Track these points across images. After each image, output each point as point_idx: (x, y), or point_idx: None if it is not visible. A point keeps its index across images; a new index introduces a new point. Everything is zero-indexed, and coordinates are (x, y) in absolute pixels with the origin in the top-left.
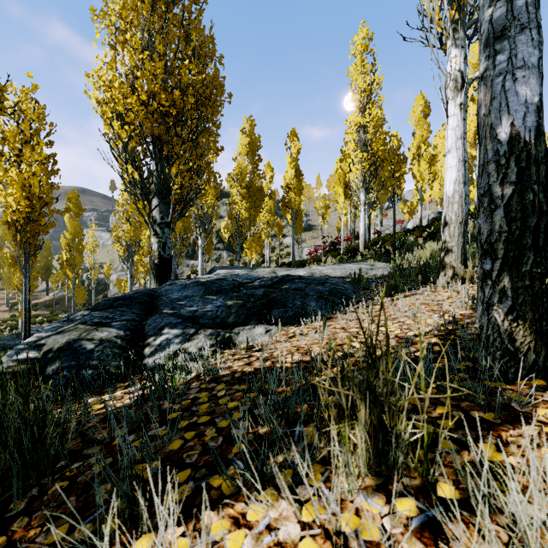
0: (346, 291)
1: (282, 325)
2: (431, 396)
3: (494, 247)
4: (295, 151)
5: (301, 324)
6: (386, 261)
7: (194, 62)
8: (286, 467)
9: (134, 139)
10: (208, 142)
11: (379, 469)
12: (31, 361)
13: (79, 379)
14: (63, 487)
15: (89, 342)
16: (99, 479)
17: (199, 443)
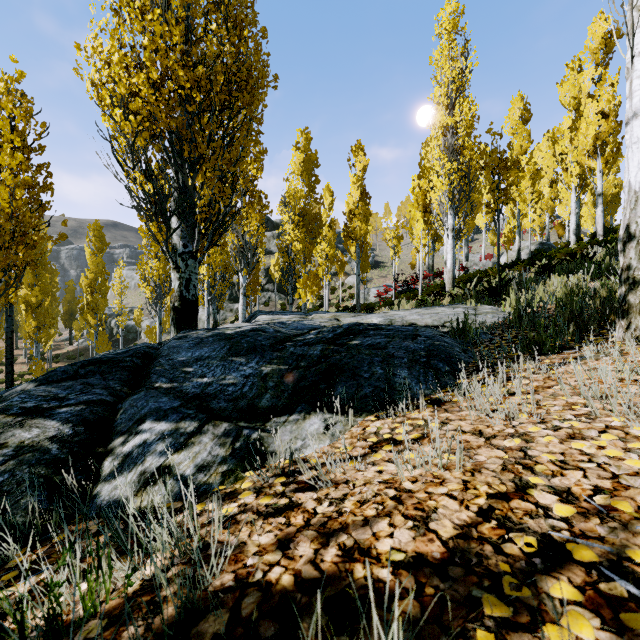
0: (452, 349)
1: (353, 413)
2: None
3: None
4: (361, 168)
5: (388, 413)
6: (491, 303)
7: (227, 33)
8: None
9: (142, 136)
10: (246, 142)
11: None
12: None
13: None
14: None
15: None
16: None
17: None
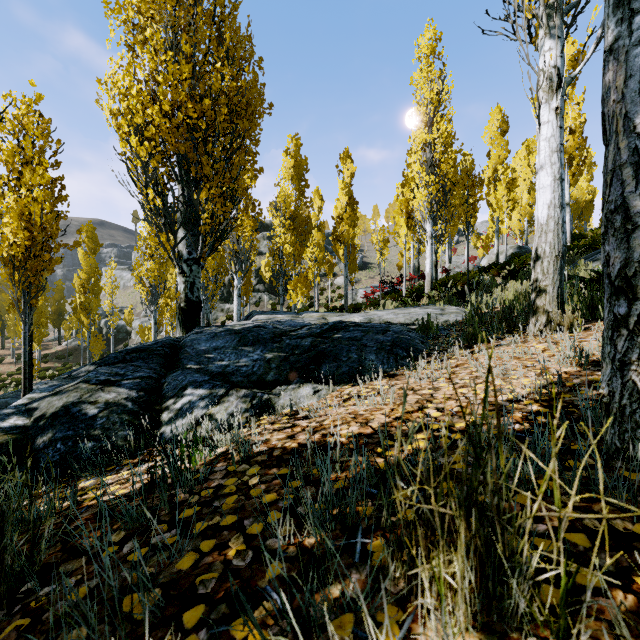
0: (412, 341)
1: (334, 384)
2: (576, 515)
3: (632, 282)
4: (349, 174)
5: (358, 383)
6: (459, 305)
7: (228, 65)
8: (344, 608)
9: (155, 158)
10: (244, 162)
11: (488, 620)
12: (18, 430)
13: (75, 455)
14: (22, 628)
15: (91, 406)
16: (64, 629)
17: (219, 560)
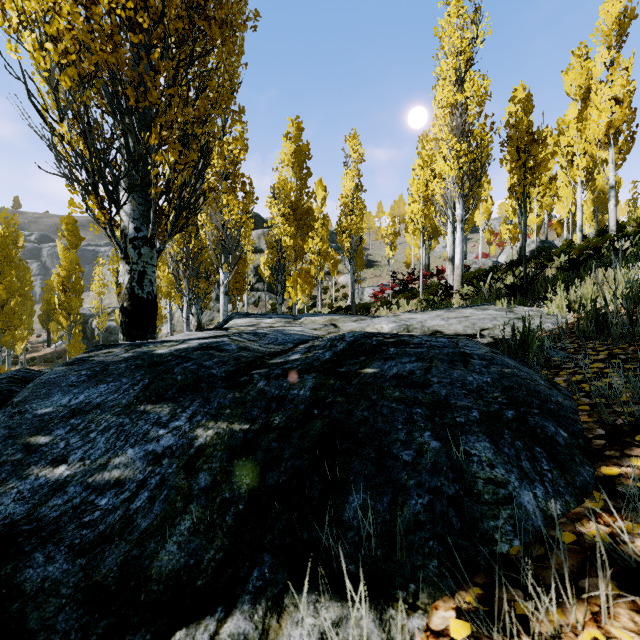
0: (536, 383)
1: (394, 592)
2: None
3: None
4: (356, 158)
5: (493, 603)
6: (523, 304)
7: None
8: None
9: (67, 73)
10: (217, 97)
11: None
12: None
13: None
14: None
15: None
16: None
17: None
